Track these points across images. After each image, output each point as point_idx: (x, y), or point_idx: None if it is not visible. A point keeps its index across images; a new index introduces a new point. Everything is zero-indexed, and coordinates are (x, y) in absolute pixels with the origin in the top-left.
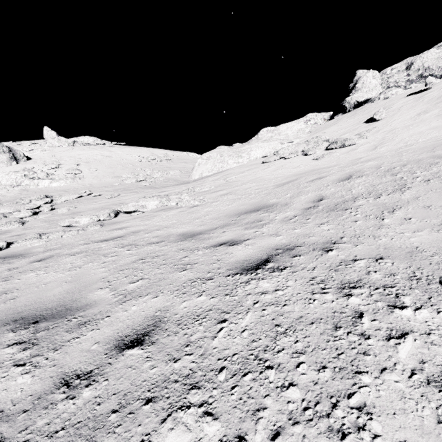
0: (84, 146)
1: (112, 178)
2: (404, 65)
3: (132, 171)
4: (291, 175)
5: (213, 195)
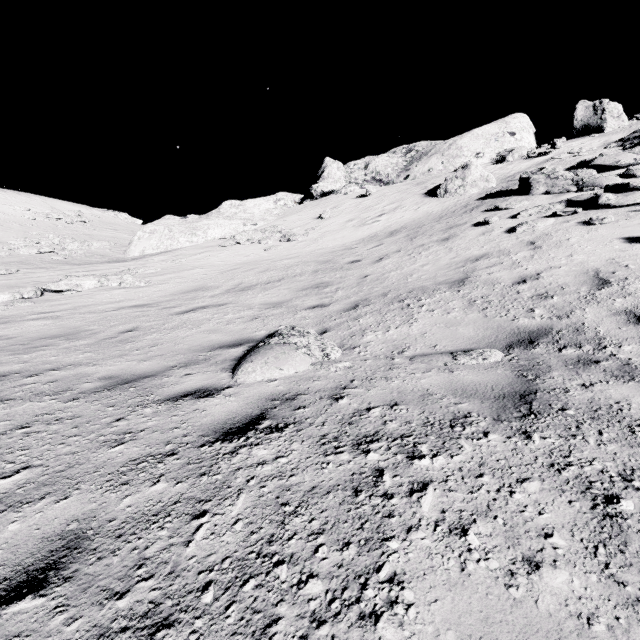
0: None
1: None
2: (363, 164)
3: (23, 236)
4: (238, 263)
5: (160, 278)
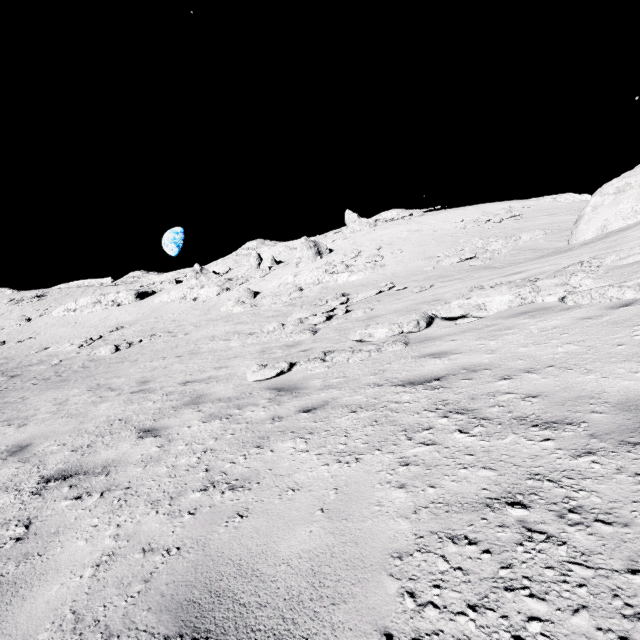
0: (387, 224)
1: (421, 261)
2: None
3: (451, 246)
4: None
5: None
